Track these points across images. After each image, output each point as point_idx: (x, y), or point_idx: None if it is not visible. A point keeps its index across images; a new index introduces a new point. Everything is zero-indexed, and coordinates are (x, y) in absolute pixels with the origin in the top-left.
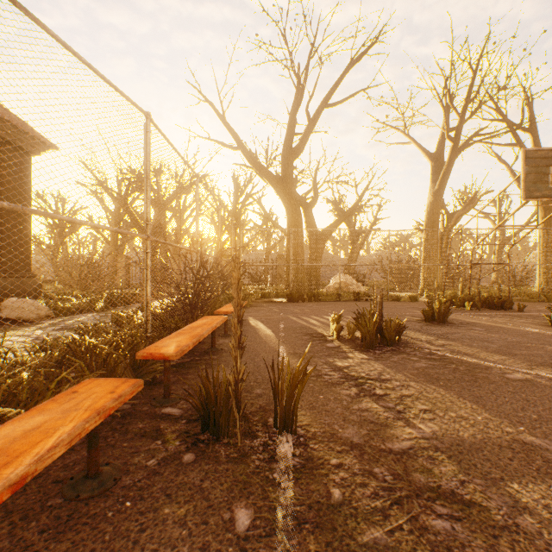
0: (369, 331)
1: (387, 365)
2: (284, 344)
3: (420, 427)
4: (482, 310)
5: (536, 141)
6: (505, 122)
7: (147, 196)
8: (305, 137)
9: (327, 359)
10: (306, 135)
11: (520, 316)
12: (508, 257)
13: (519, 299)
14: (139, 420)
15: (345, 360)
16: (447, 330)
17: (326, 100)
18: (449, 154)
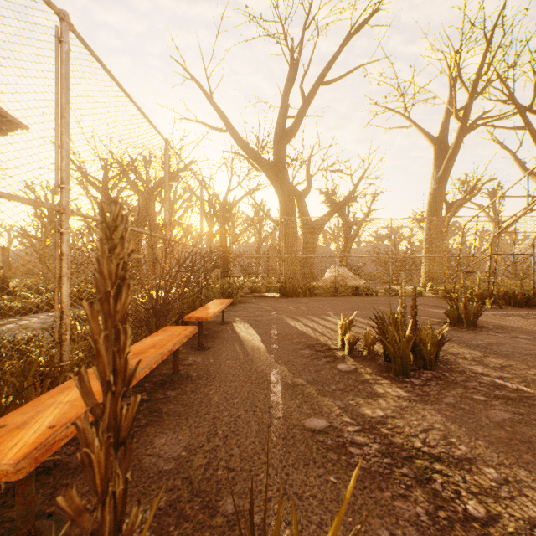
0: (401, 349)
1: (446, 414)
2: (277, 365)
3: None
4: (505, 308)
5: None
6: (514, 103)
7: (61, 143)
8: (299, 118)
9: (345, 399)
10: (300, 116)
11: None
12: (533, 247)
13: None
14: None
15: (374, 401)
16: (487, 339)
17: (322, 76)
18: (456, 136)
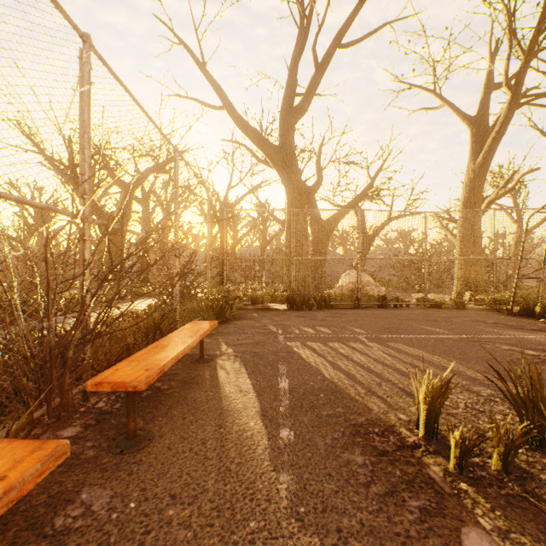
0: None
1: None
2: (299, 540)
3: None
4: None
5: None
6: None
7: None
8: (311, 90)
9: None
10: (312, 87)
11: None
12: None
13: None
14: None
15: None
16: None
17: (340, 36)
18: (505, 110)
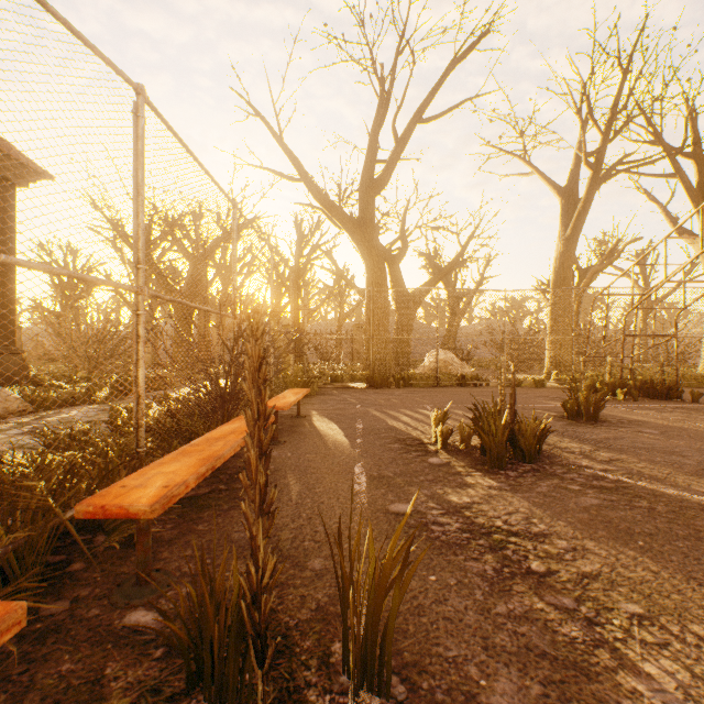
0: (496, 440)
1: (534, 501)
2: (362, 459)
3: (649, 672)
4: (640, 401)
5: (702, 170)
6: (661, 145)
7: (137, 222)
8: (391, 164)
9: (433, 488)
10: (392, 162)
11: (699, 410)
12: (675, 326)
13: (683, 384)
14: (68, 648)
15: (462, 490)
16: (604, 434)
17: (420, 113)
18: (587, 187)
